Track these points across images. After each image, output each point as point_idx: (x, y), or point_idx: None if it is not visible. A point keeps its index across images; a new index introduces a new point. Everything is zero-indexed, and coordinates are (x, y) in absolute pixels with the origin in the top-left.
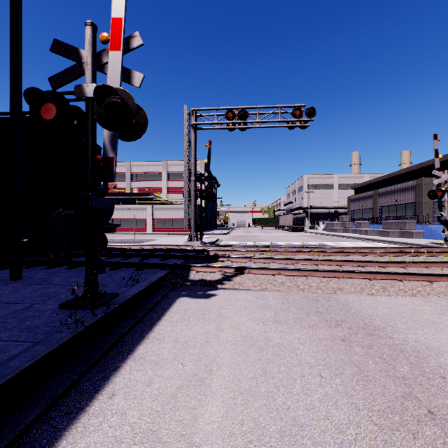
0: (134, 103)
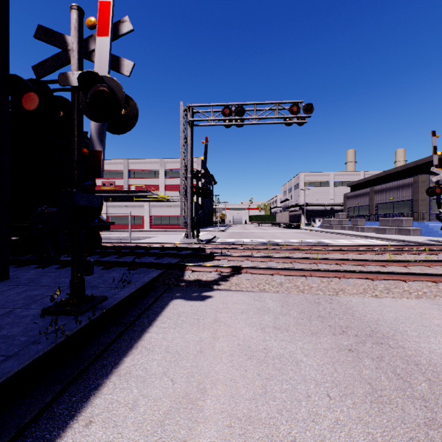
0: (123, 92)
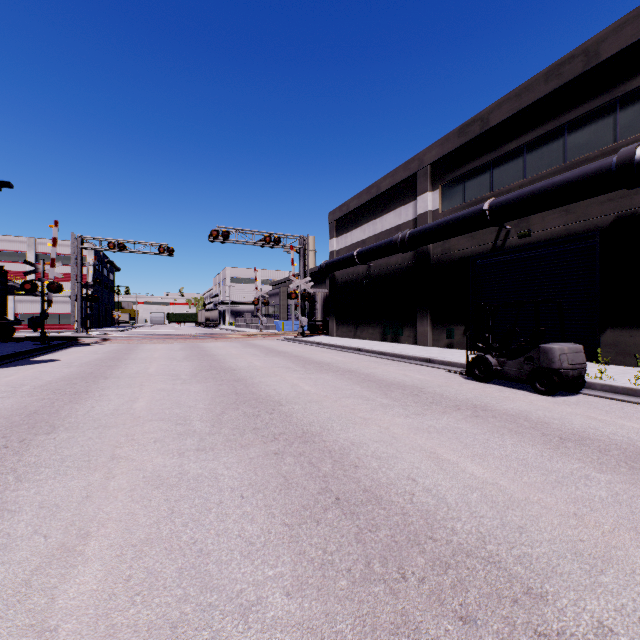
0: (61, 286)
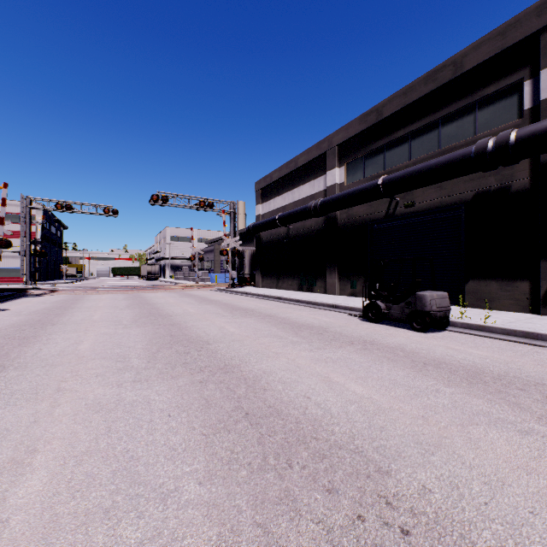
0: (10, 242)
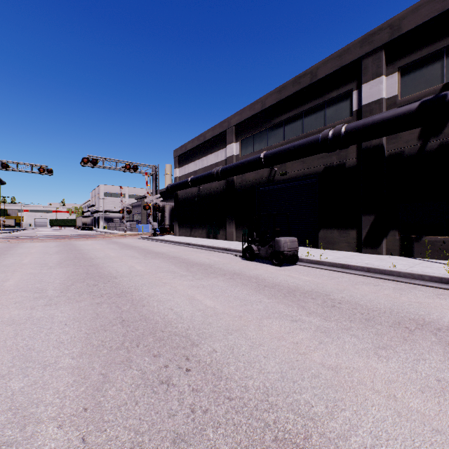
0: None
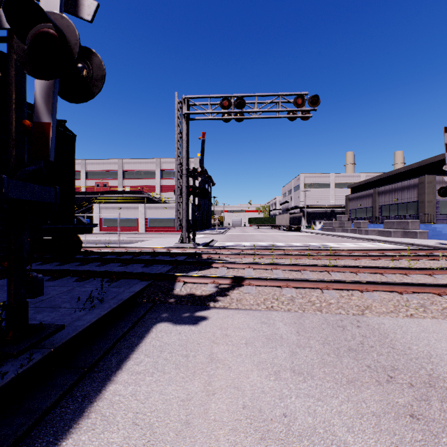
0: (76, 36)
